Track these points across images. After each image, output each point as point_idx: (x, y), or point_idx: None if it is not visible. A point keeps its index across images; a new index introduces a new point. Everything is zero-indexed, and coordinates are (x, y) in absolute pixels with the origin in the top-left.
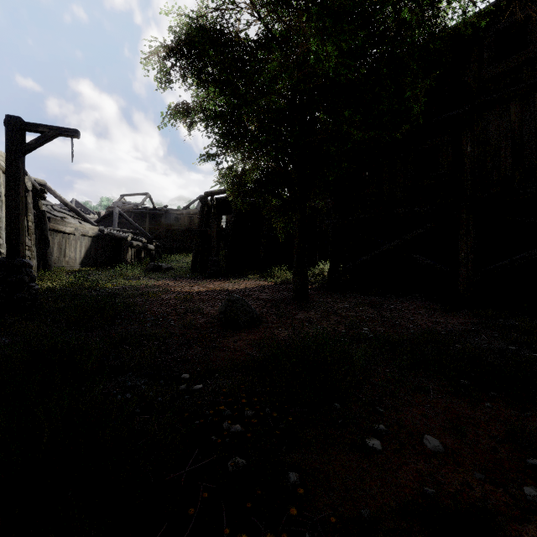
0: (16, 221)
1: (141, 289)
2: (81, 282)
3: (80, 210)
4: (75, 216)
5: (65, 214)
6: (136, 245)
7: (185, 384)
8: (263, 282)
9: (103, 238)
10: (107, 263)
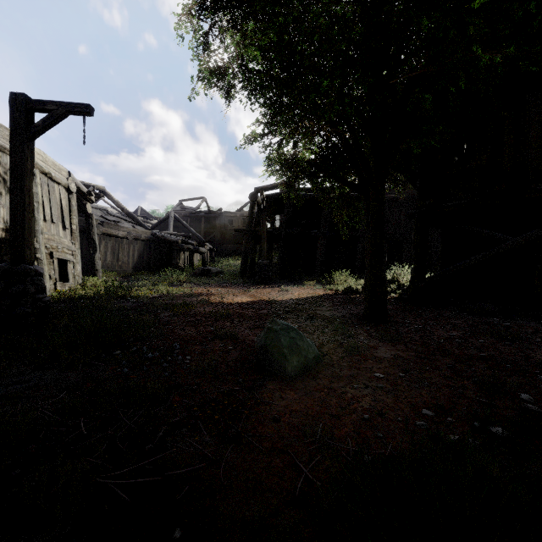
0: (21, 220)
1: (177, 299)
2: (114, 290)
3: (144, 216)
4: (129, 220)
5: (119, 218)
6: (187, 248)
7: None
8: (321, 290)
9: (156, 242)
10: (160, 267)
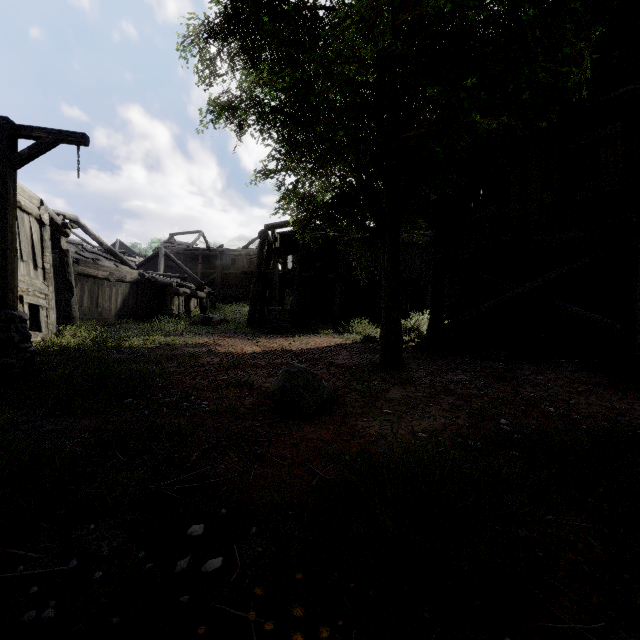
0: (3, 260)
1: (179, 349)
2: (103, 340)
3: (125, 252)
4: (110, 257)
5: (98, 255)
6: (183, 292)
7: (190, 556)
8: (339, 339)
9: (144, 284)
10: (149, 315)
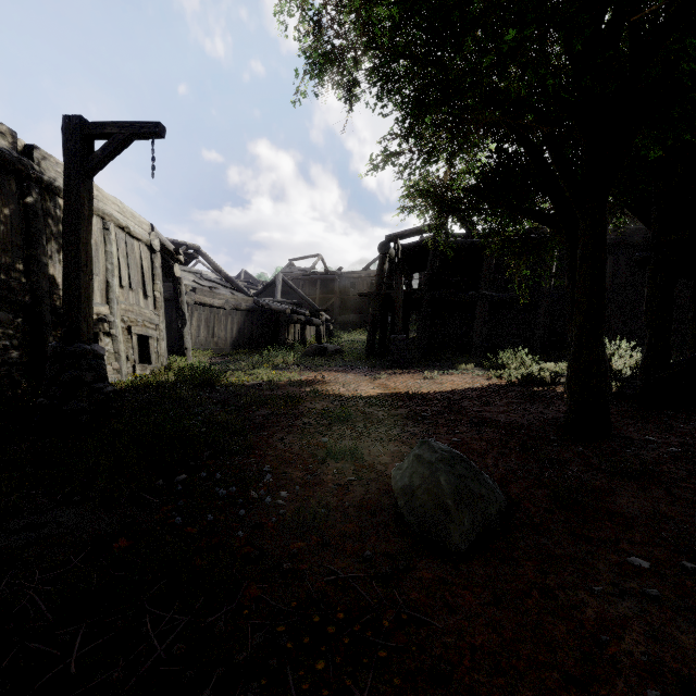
0: (76, 284)
1: (281, 388)
2: (200, 375)
3: (248, 281)
4: (227, 285)
5: (216, 283)
6: (297, 320)
7: None
8: (484, 378)
9: (259, 312)
10: (264, 344)
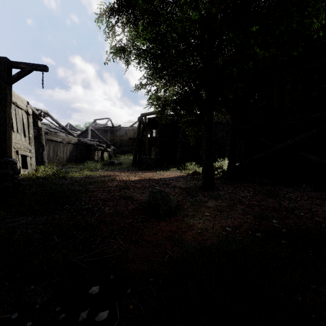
0: (4, 131)
1: (96, 178)
2: (57, 173)
3: (72, 129)
4: (63, 131)
5: (57, 130)
6: (100, 149)
7: (88, 309)
8: (179, 173)
9: (80, 145)
10: (83, 160)
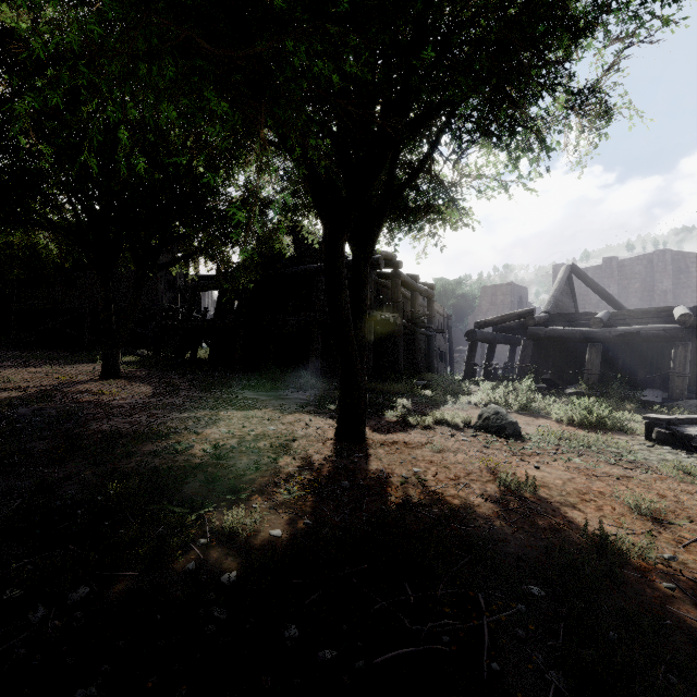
0: None
1: None
2: None
3: None
4: None
5: None
6: None
7: None
8: None
9: None
10: None
